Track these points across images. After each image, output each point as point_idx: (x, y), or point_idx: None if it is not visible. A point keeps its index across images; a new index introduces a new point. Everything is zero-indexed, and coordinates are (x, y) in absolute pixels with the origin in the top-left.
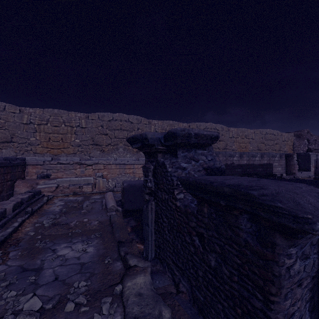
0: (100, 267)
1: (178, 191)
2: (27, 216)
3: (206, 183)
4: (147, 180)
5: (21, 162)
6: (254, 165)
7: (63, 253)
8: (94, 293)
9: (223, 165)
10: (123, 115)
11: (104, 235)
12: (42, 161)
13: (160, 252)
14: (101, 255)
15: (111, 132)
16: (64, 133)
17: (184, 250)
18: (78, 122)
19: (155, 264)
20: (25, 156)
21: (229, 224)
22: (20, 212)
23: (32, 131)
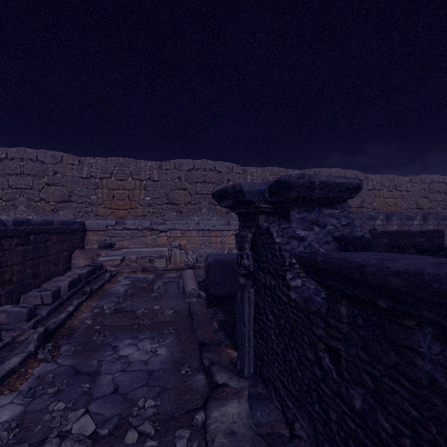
0: (175, 380)
1: (292, 275)
2: (84, 297)
3: (350, 267)
4: (242, 255)
5: (79, 227)
6: (411, 232)
7: (126, 353)
8: (166, 419)
9: (366, 234)
10: (208, 162)
11: (181, 330)
12: (105, 225)
13: (262, 367)
14: (177, 361)
15: (192, 186)
16: (131, 189)
17: (303, 371)
18: (149, 173)
19: (255, 385)
20: (85, 219)
21: (392, 341)
22: (77, 291)
23: (93, 187)
